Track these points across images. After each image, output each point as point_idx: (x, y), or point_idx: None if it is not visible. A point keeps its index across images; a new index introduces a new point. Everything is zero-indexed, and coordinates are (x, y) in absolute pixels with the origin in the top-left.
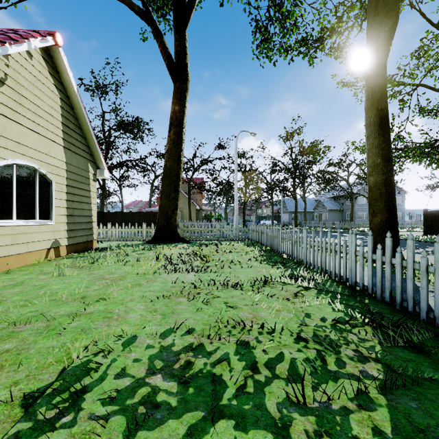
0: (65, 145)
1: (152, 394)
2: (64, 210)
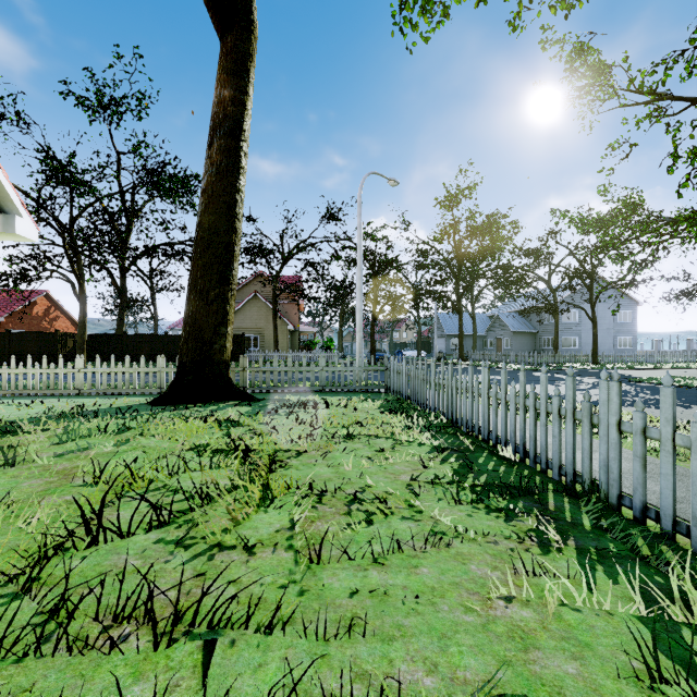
0: None
1: None
2: None
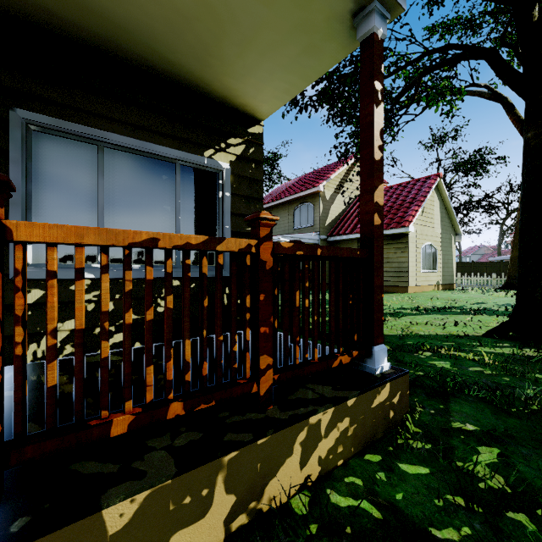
0: (441, 228)
1: (503, 305)
2: (441, 264)
